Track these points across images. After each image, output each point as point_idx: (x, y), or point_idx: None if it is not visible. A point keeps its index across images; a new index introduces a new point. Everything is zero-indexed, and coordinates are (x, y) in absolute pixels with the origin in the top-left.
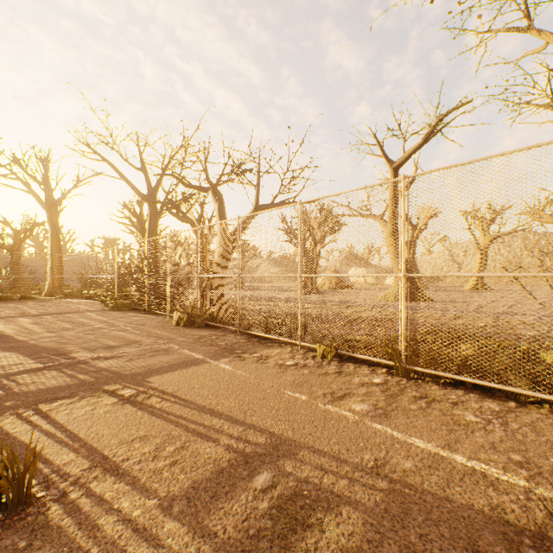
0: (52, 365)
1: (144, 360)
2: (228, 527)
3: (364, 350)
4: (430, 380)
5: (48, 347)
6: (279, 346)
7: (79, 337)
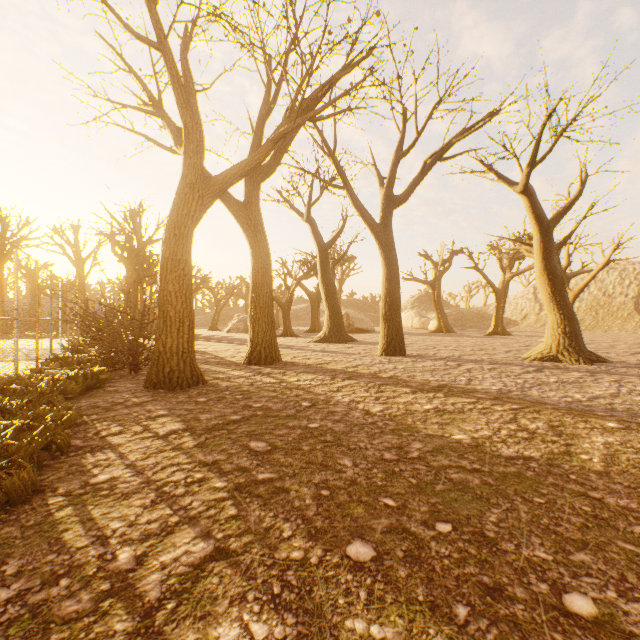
0: None
1: None
2: None
3: None
4: None
5: None
6: None
7: None
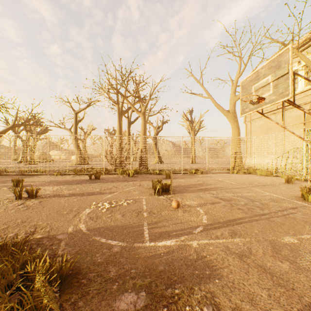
0: None
1: None
2: (55, 183)
3: (68, 172)
4: (82, 175)
5: None
6: (40, 175)
7: None
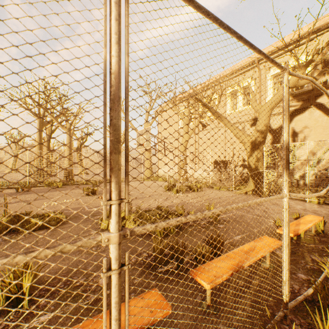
0: None
1: None
2: None
3: None
4: None
5: None
6: None
7: None
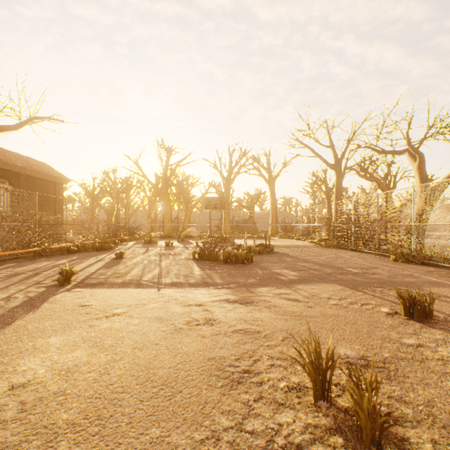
0: (343, 272)
1: (401, 278)
2: None
3: None
4: None
5: (324, 264)
6: None
7: (332, 260)
